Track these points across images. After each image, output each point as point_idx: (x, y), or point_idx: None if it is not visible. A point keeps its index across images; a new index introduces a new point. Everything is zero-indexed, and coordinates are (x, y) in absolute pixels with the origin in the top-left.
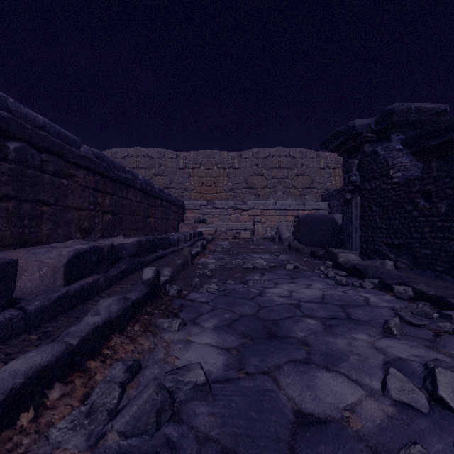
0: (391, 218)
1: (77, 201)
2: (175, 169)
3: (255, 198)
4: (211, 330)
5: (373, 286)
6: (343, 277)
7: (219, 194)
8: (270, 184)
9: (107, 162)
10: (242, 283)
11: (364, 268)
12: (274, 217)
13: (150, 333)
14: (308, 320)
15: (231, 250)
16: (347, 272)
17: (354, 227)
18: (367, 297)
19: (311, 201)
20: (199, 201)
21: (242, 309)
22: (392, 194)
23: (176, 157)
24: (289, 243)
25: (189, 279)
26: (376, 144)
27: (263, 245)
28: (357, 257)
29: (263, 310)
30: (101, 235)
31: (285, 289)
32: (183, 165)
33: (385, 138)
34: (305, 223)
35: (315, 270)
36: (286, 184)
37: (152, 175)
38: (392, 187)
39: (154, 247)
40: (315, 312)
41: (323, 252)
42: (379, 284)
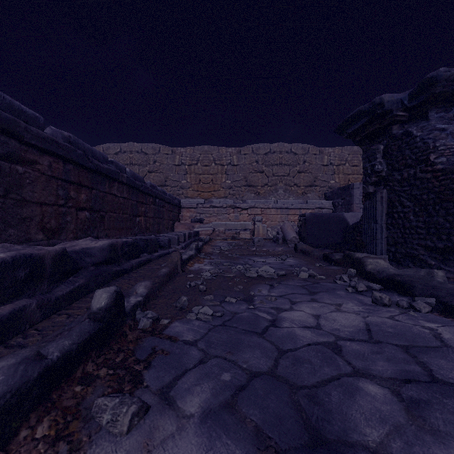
0: (432, 215)
1: (39, 194)
2: (171, 166)
3: (254, 196)
4: (196, 426)
5: (431, 309)
6: (377, 290)
7: (217, 192)
8: (271, 182)
9: (83, 150)
10: (246, 300)
11: (409, 281)
12: (276, 216)
13: (67, 443)
14: (367, 385)
15: (230, 253)
16: (380, 284)
17: (379, 226)
18: (435, 330)
19: (313, 199)
20: (196, 200)
21: (251, 358)
22: (434, 184)
23: (172, 153)
24: (295, 245)
25: (175, 295)
26: (408, 125)
27: (265, 247)
28: (387, 263)
29: (284, 359)
30: (75, 236)
31: (307, 312)
32: (179, 162)
33: (421, 117)
34: (312, 222)
35: (336, 280)
36: (287, 181)
37: (146, 172)
38: (434, 176)
39: (136, 251)
40: (369, 363)
41: (340, 256)
42: (438, 305)
